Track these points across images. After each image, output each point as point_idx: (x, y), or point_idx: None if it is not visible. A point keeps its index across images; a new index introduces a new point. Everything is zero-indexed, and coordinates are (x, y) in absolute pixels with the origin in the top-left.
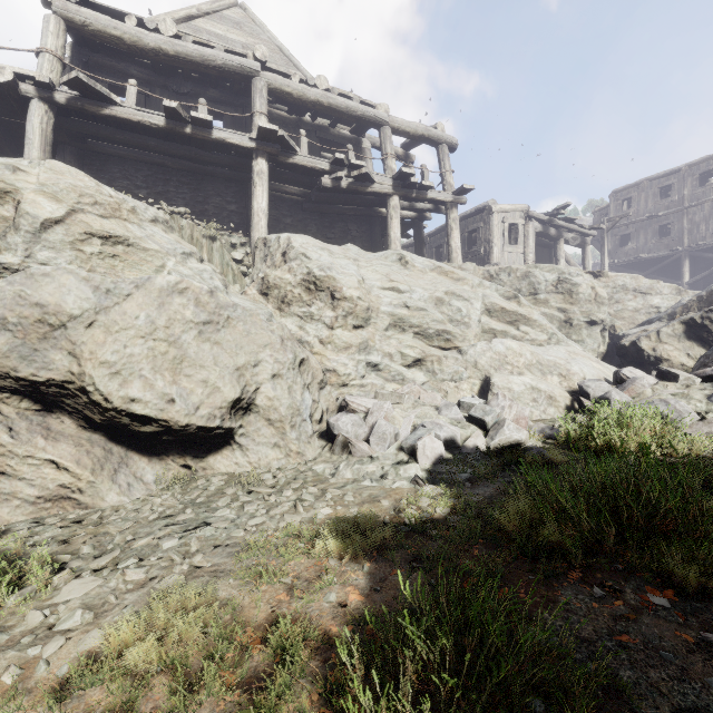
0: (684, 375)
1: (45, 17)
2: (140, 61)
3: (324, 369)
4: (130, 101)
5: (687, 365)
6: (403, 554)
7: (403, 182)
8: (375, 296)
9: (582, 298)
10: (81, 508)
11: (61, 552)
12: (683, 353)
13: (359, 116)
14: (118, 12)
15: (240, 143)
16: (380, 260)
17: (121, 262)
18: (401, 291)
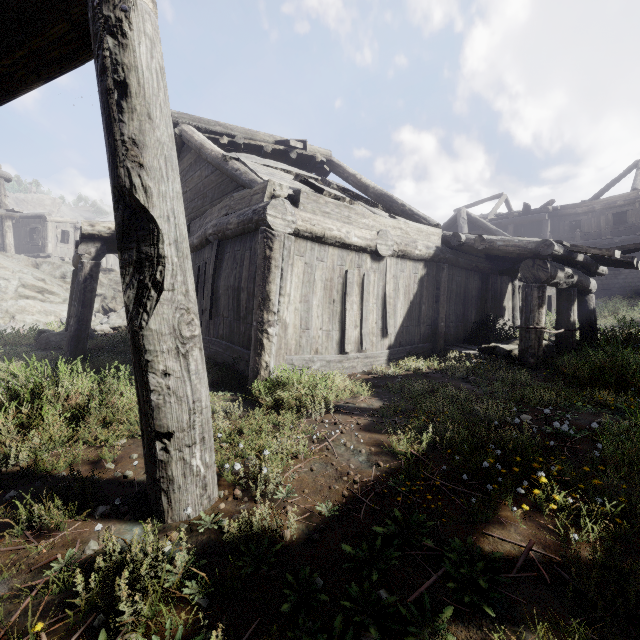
0: (98, 315)
1: None
2: None
3: None
4: None
5: None
6: None
7: None
8: None
9: None
10: None
11: None
12: None
13: None
14: None
15: None
16: None
17: None
18: None
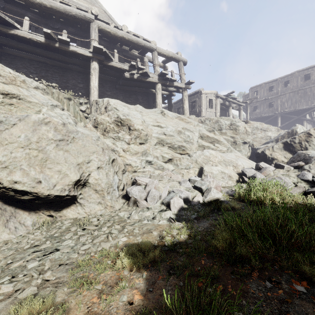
0: (286, 166)
1: None
2: (33, 10)
3: (125, 164)
4: (25, 28)
5: (284, 161)
6: (165, 265)
7: (163, 77)
8: (150, 129)
9: (240, 132)
10: None
11: None
12: (283, 156)
13: (142, 45)
14: None
15: (84, 53)
16: (152, 112)
17: (15, 108)
18: (162, 127)
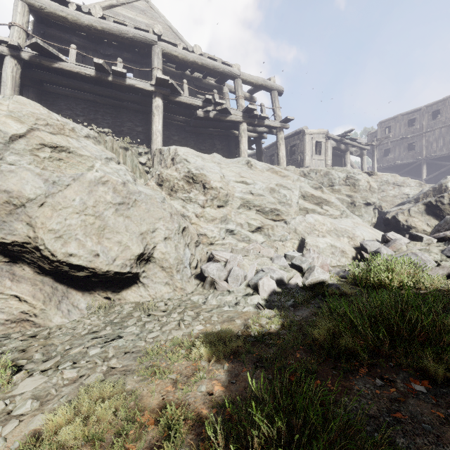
0: (426, 237)
1: (15, 2)
2: (79, 34)
3: (199, 233)
4: (72, 59)
5: (427, 231)
6: (250, 357)
7: (249, 114)
8: (232, 187)
9: (361, 188)
10: (36, 327)
11: (20, 357)
12: (424, 223)
13: (221, 71)
14: (64, 1)
15: (144, 87)
16: (234, 163)
17: (65, 163)
18: (248, 183)
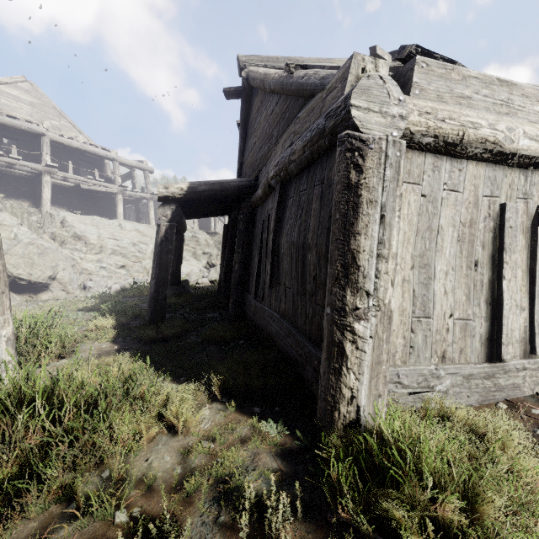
0: (202, 270)
1: None
2: None
3: (82, 268)
4: None
5: None
6: None
7: (124, 188)
8: (106, 242)
9: (201, 243)
10: None
11: None
12: None
13: (101, 156)
14: None
15: (36, 167)
16: (110, 225)
17: None
18: (118, 240)
